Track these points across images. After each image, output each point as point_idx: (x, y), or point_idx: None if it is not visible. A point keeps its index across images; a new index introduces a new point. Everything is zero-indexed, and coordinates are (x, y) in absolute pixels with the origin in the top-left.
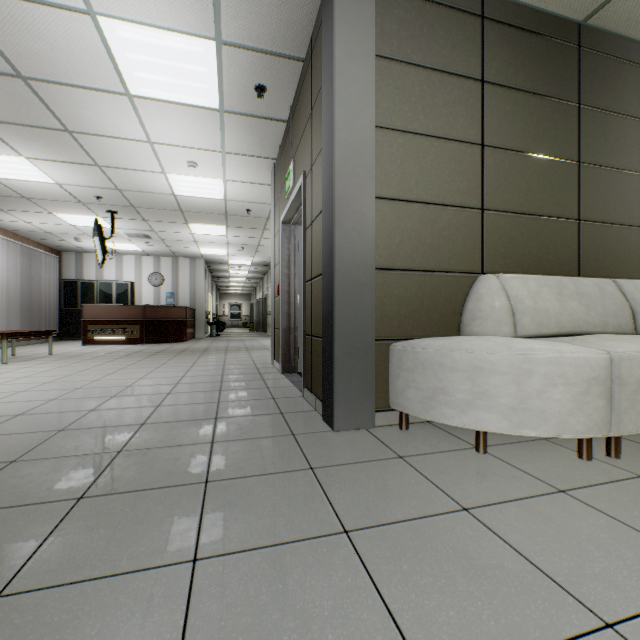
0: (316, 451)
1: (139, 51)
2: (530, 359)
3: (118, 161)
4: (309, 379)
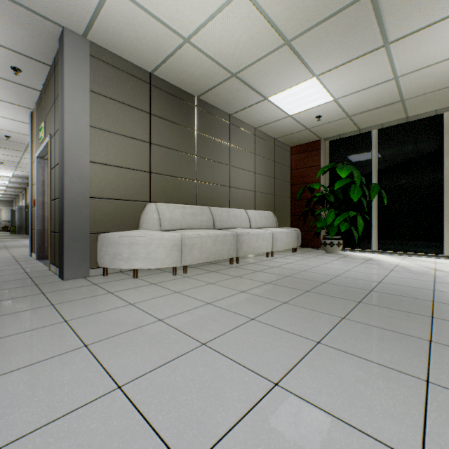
0: (49, 288)
1: None
2: (152, 238)
3: None
4: (54, 258)
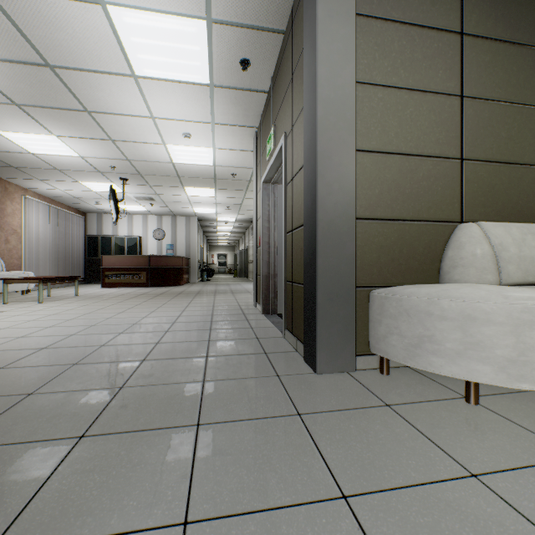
0: (301, 395)
1: (142, 35)
2: (531, 309)
3: (127, 135)
4: (289, 321)
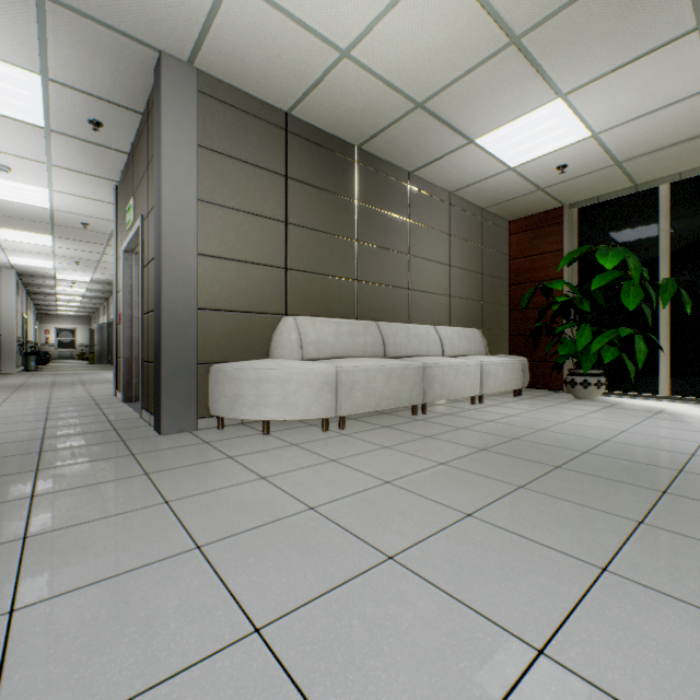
0: (141, 446)
1: None
2: (291, 372)
3: None
4: (147, 401)
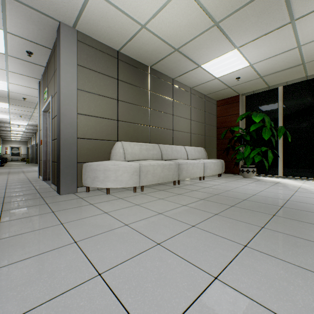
0: (50, 200)
1: None
2: (119, 166)
3: None
4: (53, 179)
